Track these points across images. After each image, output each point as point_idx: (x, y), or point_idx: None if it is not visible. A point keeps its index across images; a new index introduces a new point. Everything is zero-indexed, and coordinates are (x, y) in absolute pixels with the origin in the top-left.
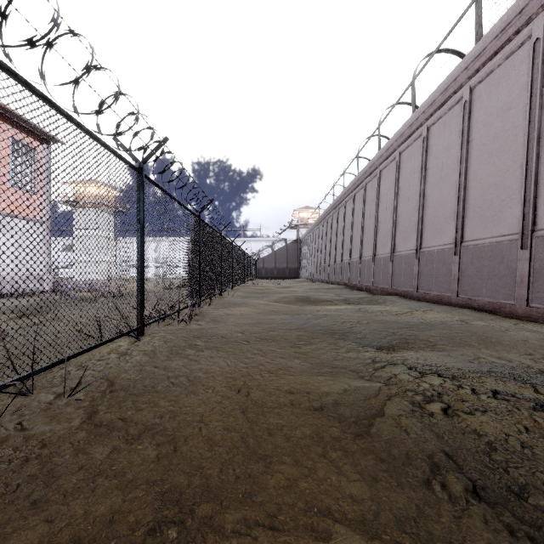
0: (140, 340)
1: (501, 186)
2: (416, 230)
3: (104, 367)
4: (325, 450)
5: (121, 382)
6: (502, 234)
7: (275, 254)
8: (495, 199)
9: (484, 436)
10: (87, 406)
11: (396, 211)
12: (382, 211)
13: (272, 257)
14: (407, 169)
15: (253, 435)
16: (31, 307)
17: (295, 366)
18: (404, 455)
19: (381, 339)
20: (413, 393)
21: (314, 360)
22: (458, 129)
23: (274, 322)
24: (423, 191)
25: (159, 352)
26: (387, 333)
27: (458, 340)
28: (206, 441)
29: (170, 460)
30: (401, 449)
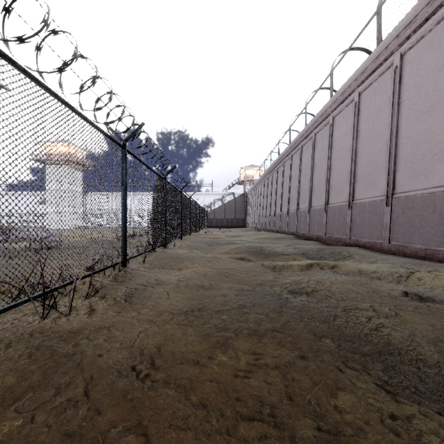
0: None
1: None
2: (387, 174)
3: None
4: None
5: None
6: None
7: (225, 206)
8: None
9: None
10: None
11: (355, 155)
12: (336, 158)
13: (222, 209)
14: (370, 108)
15: None
16: None
17: None
18: None
19: None
20: None
21: None
22: None
23: (226, 306)
24: (396, 128)
25: None
26: None
27: None
28: None
29: None
30: None
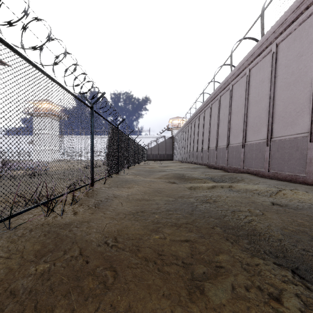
0: None
1: None
2: (267, 124)
3: None
4: None
5: None
6: None
7: (158, 145)
8: None
9: None
10: None
11: (247, 112)
12: (234, 113)
13: (156, 147)
14: (256, 80)
15: None
16: None
17: None
18: None
19: None
20: None
21: None
22: (310, 38)
23: (158, 210)
24: (273, 94)
25: None
26: (309, 238)
27: None
28: None
29: None
30: None
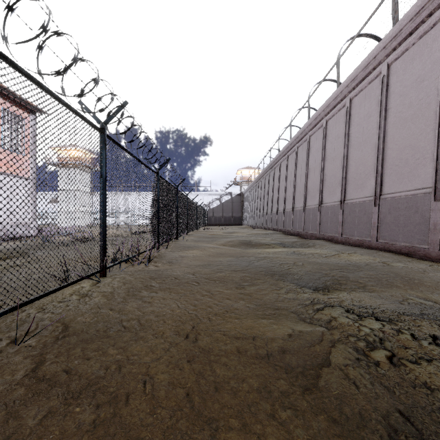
0: (102, 281)
1: (415, 147)
2: (341, 185)
3: (63, 310)
4: (273, 409)
5: (75, 326)
6: (417, 188)
7: (223, 205)
8: (410, 158)
9: (436, 391)
10: (35, 355)
11: (323, 169)
12: (311, 169)
13: (220, 208)
14: (333, 134)
15: (199, 392)
16: (16, 250)
17: (240, 308)
18: (356, 414)
19: (316, 280)
20: (355, 338)
21: (258, 302)
22: (377, 100)
23: (222, 264)
24: (347, 152)
25: (117, 293)
26: (320, 274)
27: (385, 281)
28: (148, 401)
29: (107, 428)
30: (353, 406)
